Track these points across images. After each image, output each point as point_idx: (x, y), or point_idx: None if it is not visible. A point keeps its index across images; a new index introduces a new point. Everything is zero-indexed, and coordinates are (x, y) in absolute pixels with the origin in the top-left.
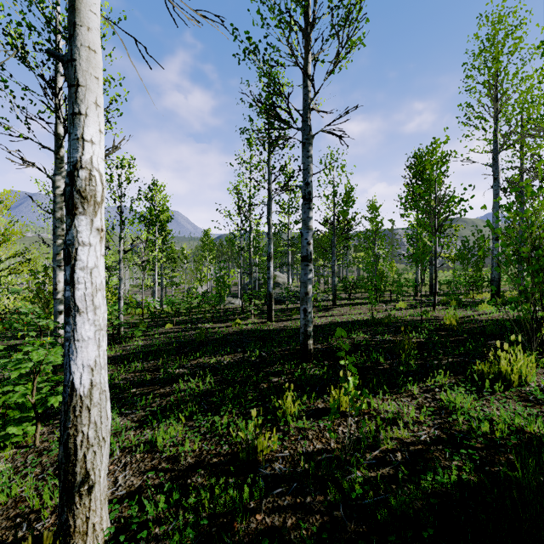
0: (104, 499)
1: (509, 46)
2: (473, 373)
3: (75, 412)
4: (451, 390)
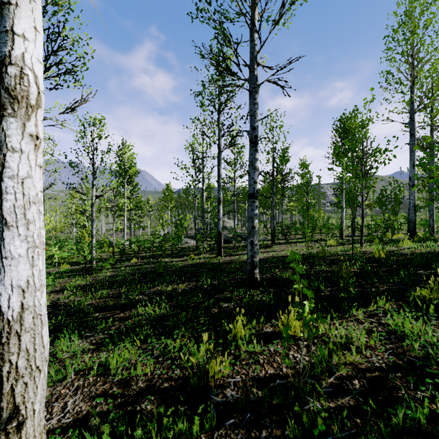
0: (40, 434)
1: (425, 20)
2: (412, 299)
3: (1, 339)
4: (400, 315)
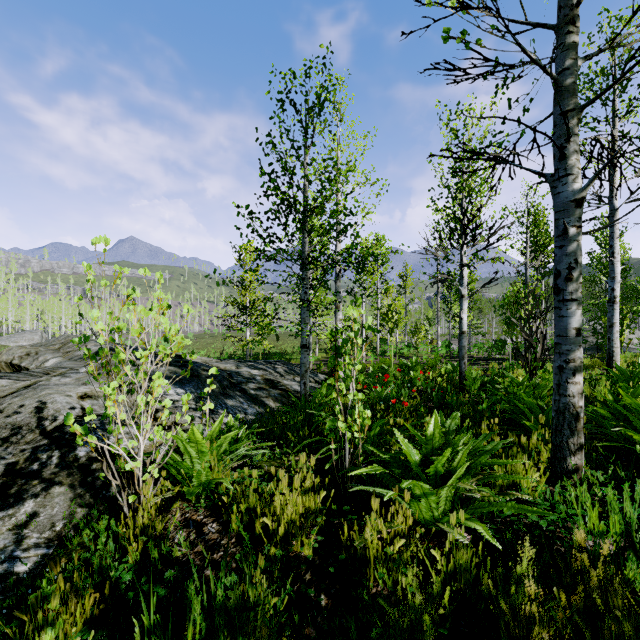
0: None
1: None
2: None
3: None
4: None
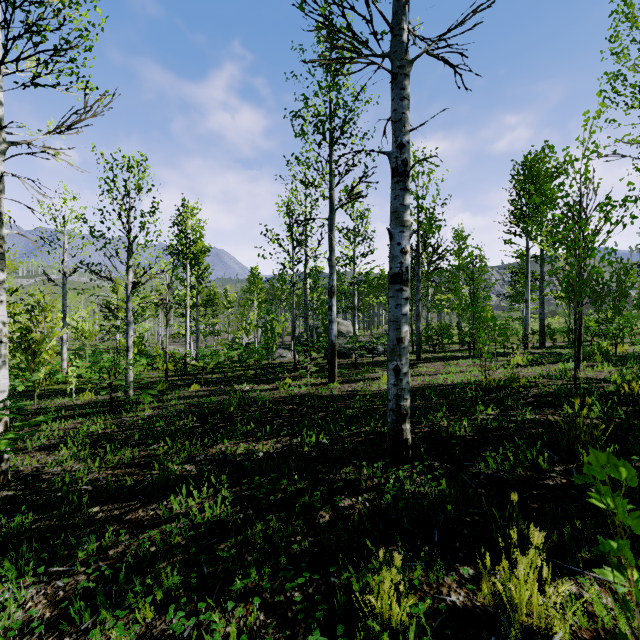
0: None
1: None
2: None
3: None
4: None
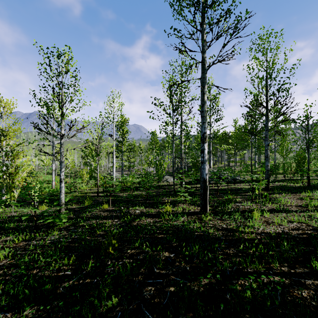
0: None
1: None
2: None
3: None
4: None
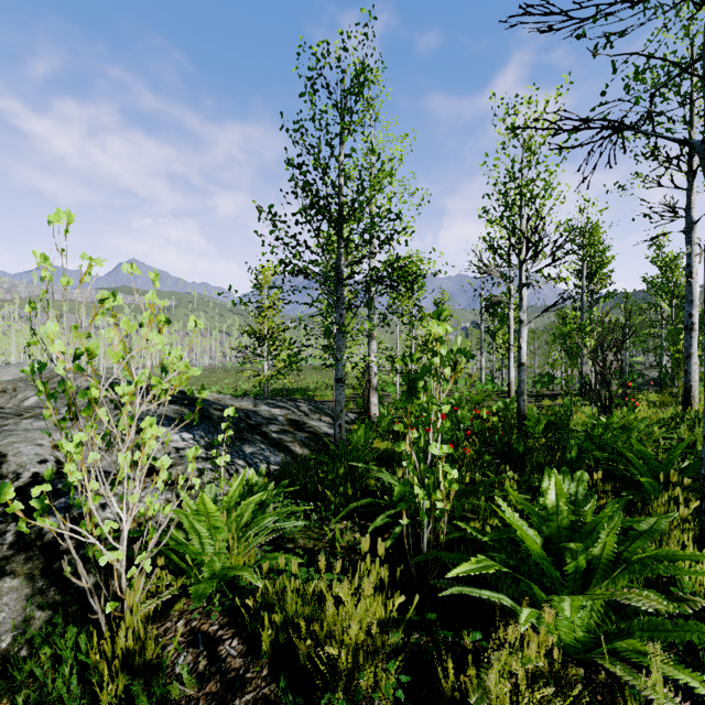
0: None
1: None
2: None
3: (510, 384)
4: None
